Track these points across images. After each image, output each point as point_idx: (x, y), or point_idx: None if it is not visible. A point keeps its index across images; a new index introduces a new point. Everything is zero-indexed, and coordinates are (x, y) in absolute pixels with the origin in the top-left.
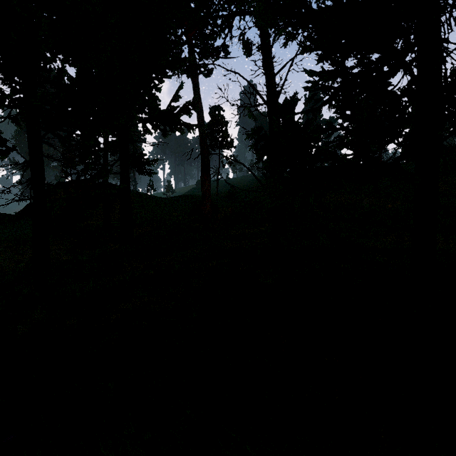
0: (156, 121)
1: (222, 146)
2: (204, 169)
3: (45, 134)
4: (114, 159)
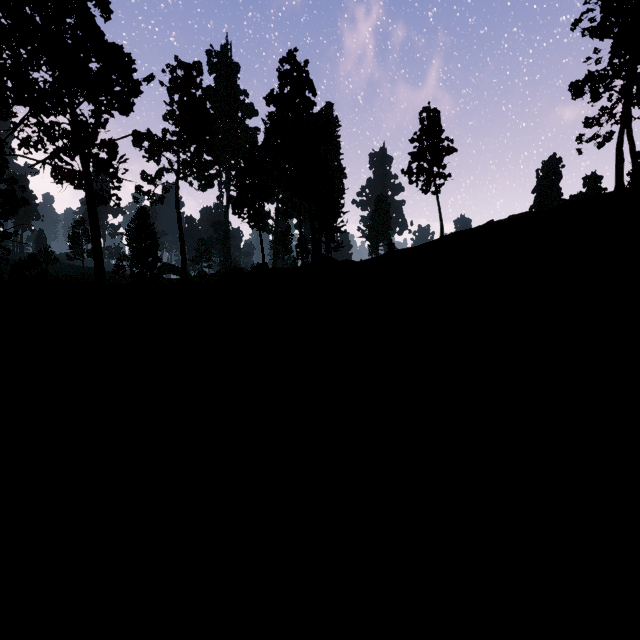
0: None
1: None
2: None
3: None
4: None
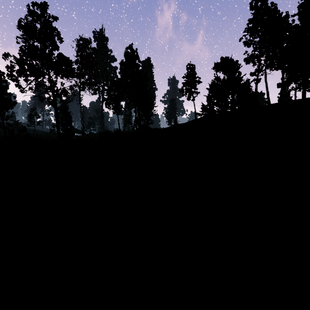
0: None
1: None
2: None
3: None
4: None
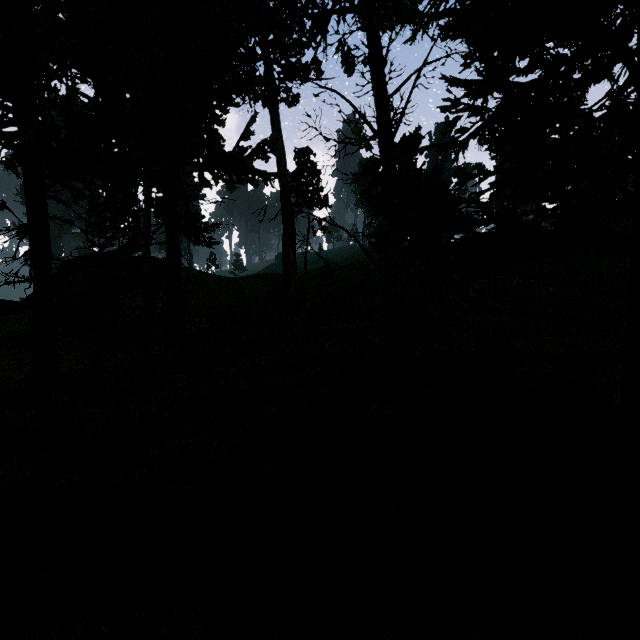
0: (218, 168)
1: (313, 205)
2: (286, 237)
3: (50, 185)
4: (157, 222)
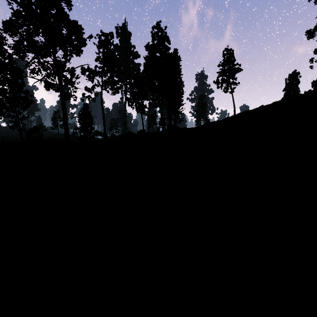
0: None
1: None
2: None
3: None
4: None
